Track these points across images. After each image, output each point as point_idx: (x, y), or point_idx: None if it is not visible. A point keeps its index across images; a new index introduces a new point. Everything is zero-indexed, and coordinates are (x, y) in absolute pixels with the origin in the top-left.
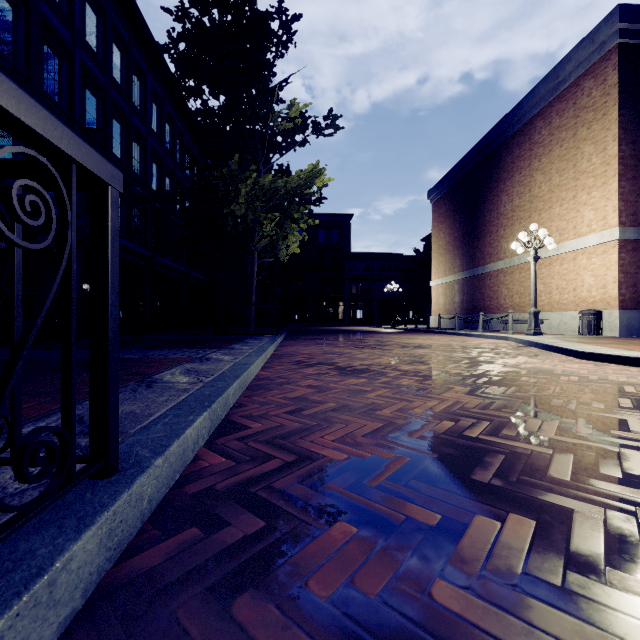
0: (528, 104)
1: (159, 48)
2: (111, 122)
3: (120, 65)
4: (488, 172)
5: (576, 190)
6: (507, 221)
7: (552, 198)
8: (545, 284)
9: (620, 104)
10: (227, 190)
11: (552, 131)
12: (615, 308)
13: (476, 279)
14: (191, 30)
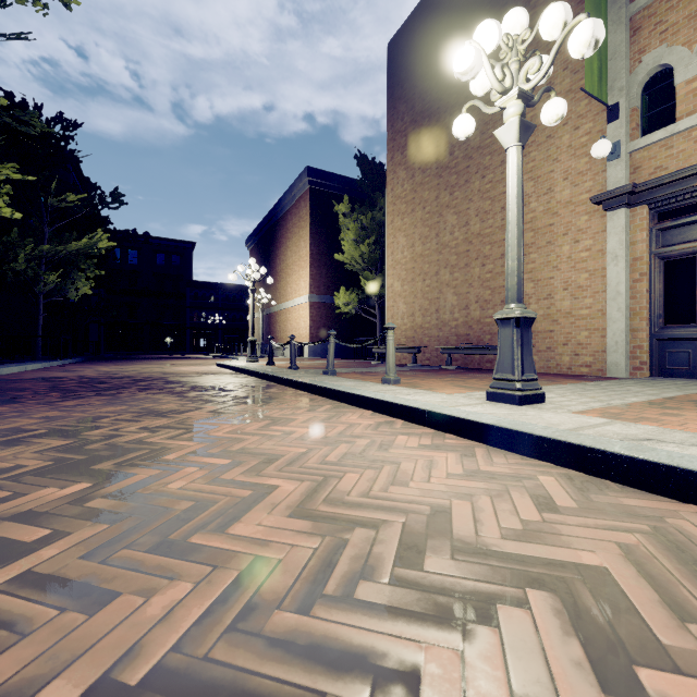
0: (284, 202)
1: None
2: None
3: None
4: (272, 239)
5: (299, 267)
6: (279, 278)
7: (293, 269)
8: (291, 324)
9: (311, 223)
10: (8, 250)
11: (293, 225)
12: (309, 341)
13: (268, 317)
14: None
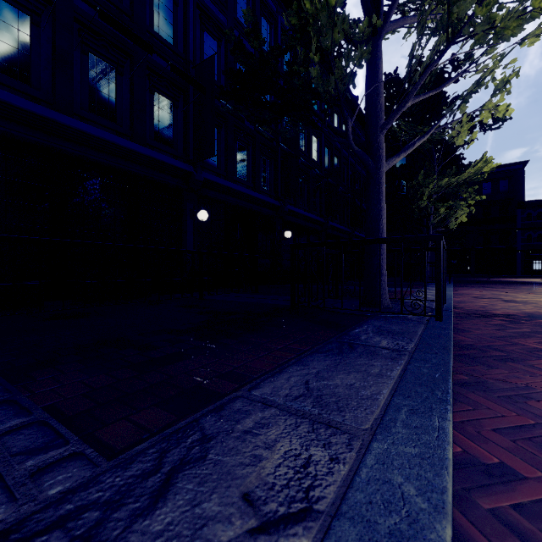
0: None
1: (355, 99)
2: (334, 159)
3: (336, 122)
4: None
5: None
6: None
7: None
8: None
9: None
10: (414, 192)
11: None
12: None
13: None
14: (387, 97)
